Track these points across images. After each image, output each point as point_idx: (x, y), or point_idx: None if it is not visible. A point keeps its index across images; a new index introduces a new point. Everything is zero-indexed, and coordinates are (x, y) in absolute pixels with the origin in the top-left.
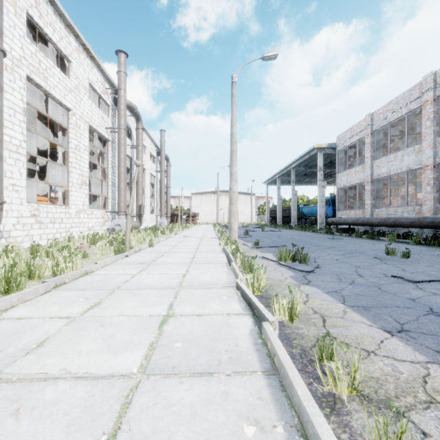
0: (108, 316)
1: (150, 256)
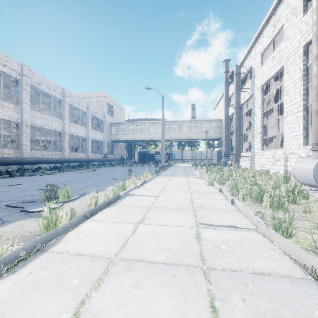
0: (181, 185)
1: (222, 236)
